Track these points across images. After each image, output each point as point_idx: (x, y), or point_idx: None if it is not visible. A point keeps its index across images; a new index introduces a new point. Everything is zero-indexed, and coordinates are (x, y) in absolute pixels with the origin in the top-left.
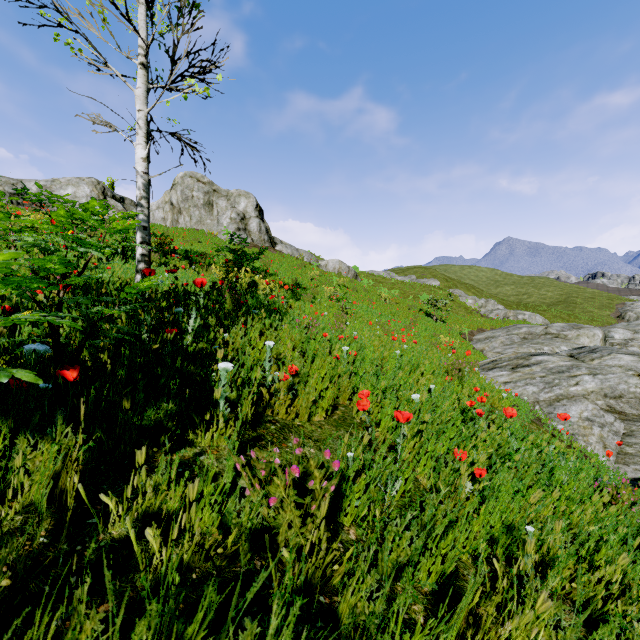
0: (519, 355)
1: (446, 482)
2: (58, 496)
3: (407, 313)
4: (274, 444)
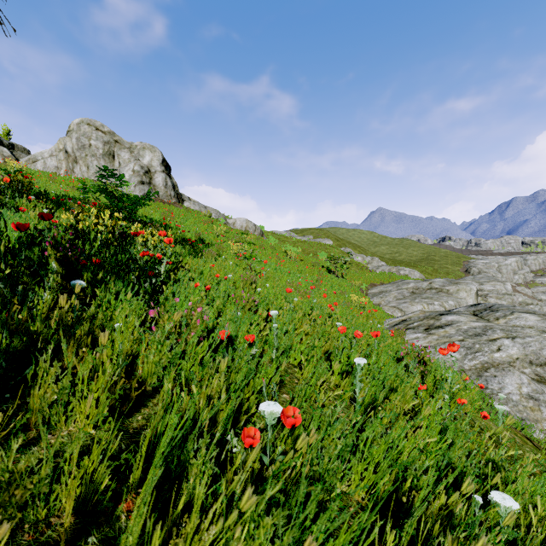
0: (427, 314)
1: None
2: None
3: (312, 270)
4: None
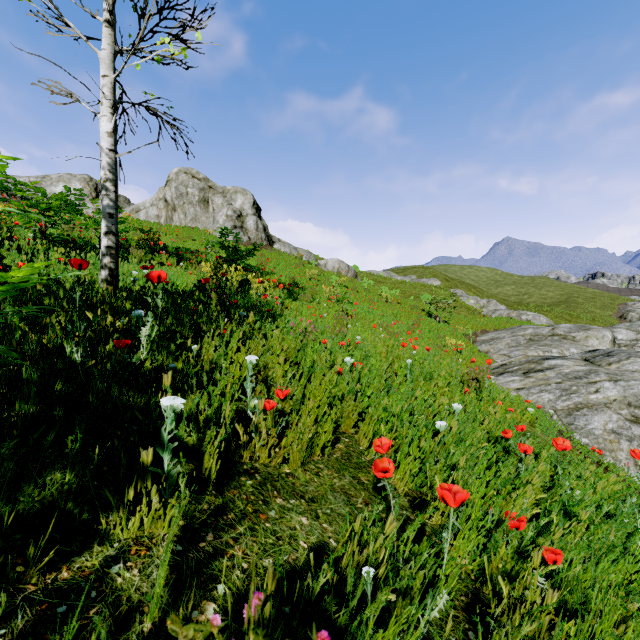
0: (530, 359)
1: (503, 571)
2: None
3: (409, 314)
4: (247, 517)
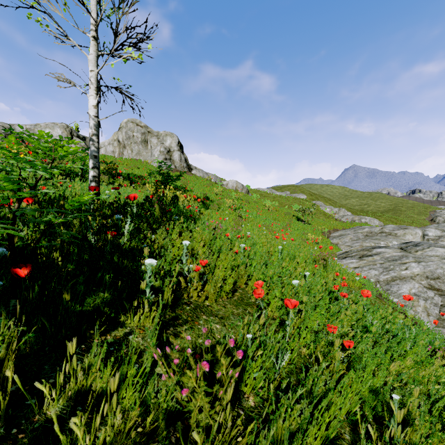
0: (364, 248)
1: (322, 352)
2: (1, 380)
3: (284, 218)
4: (189, 322)
